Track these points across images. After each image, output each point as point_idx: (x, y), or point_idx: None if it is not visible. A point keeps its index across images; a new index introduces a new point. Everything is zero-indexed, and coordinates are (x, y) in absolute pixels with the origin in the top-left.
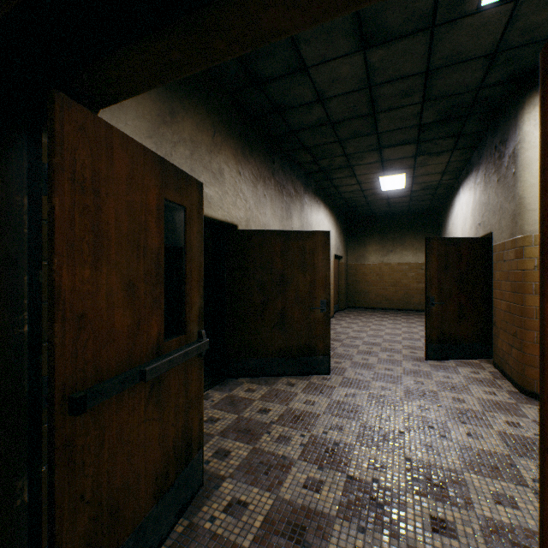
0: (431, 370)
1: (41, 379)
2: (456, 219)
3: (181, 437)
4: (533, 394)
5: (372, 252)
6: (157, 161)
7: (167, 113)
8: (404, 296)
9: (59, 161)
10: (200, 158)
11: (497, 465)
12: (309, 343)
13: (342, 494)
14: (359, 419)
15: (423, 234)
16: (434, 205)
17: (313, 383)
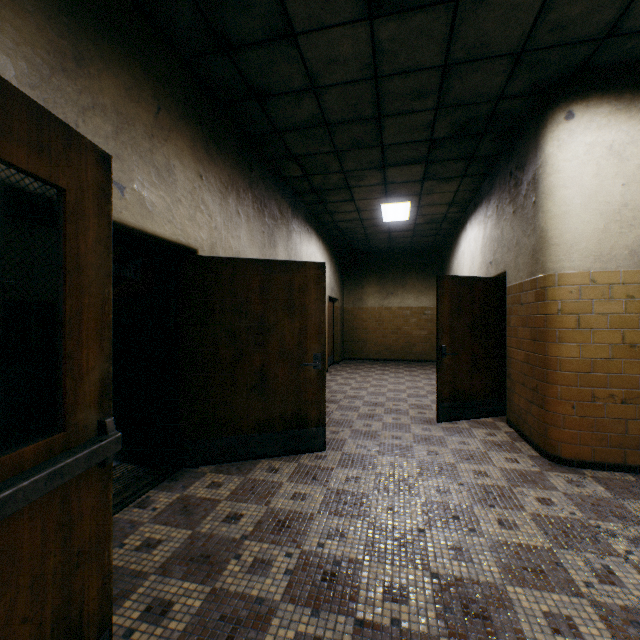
0: (445, 434)
1: None
2: (463, 258)
3: (53, 634)
4: (556, 458)
5: (370, 294)
6: None
7: (68, 55)
8: (406, 345)
9: None
10: (134, 142)
11: (541, 566)
12: (298, 412)
13: None
14: (366, 515)
15: (426, 274)
16: (438, 242)
17: (304, 465)
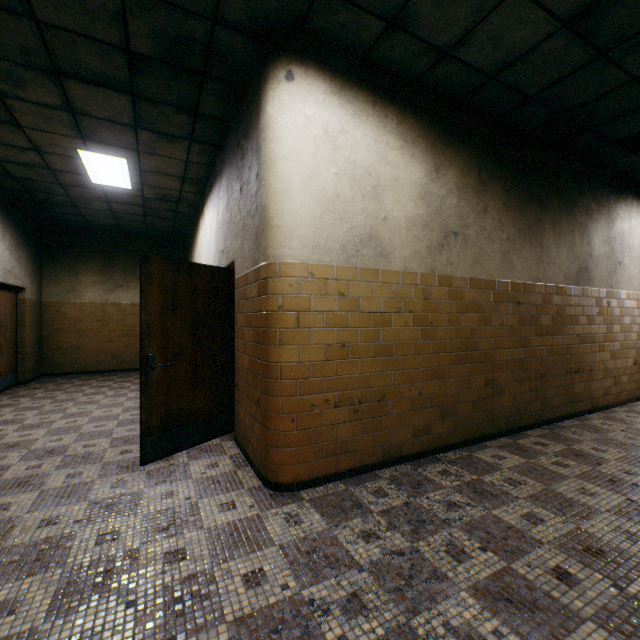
0: (147, 486)
1: None
2: (202, 248)
3: None
4: (278, 485)
5: (90, 284)
6: None
7: None
8: None
9: None
10: None
11: None
12: None
13: None
14: None
15: None
16: (180, 229)
17: None
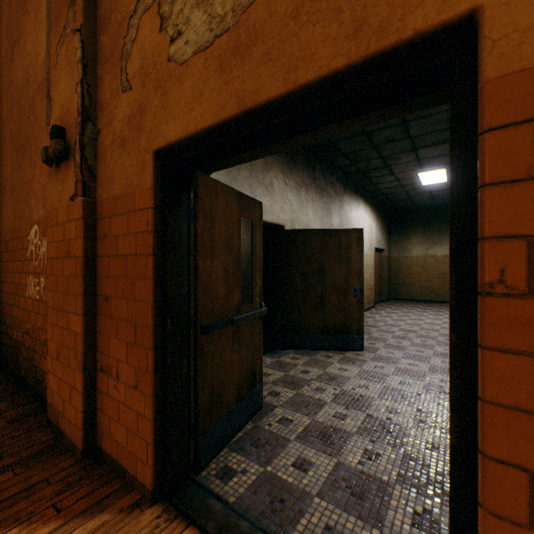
0: None
1: (190, 315)
2: None
3: (250, 369)
4: None
5: (415, 244)
6: (237, 195)
7: None
8: None
9: (198, 206)
10: (256, 177)
11: None
12: (344, 324)
13: (361, 423)
14: (383, 383)
15: None
16: None
17: (348, 357)
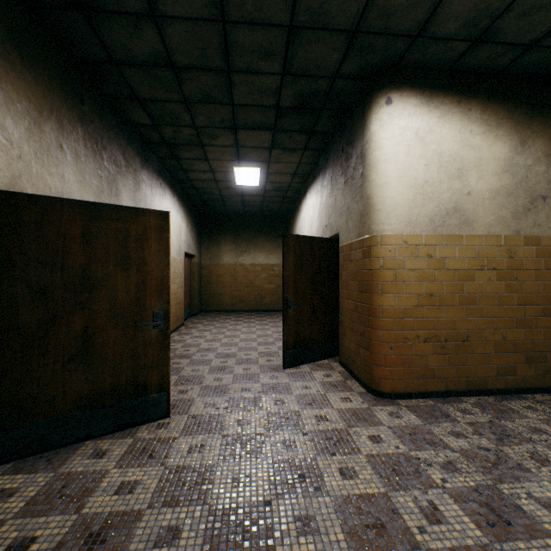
0: (290, 380)
1: None
2: (304, 222)
3: None
4: (379, 393)
5: (226, 251)
6: None
7: None
8: (257, 297)
9: None
10: None
11: (381, 519)
12: (136, 378)
13: None
14: (207, 497)
15: (274, 236)
16: (284, 208)
17: (141, 439)
